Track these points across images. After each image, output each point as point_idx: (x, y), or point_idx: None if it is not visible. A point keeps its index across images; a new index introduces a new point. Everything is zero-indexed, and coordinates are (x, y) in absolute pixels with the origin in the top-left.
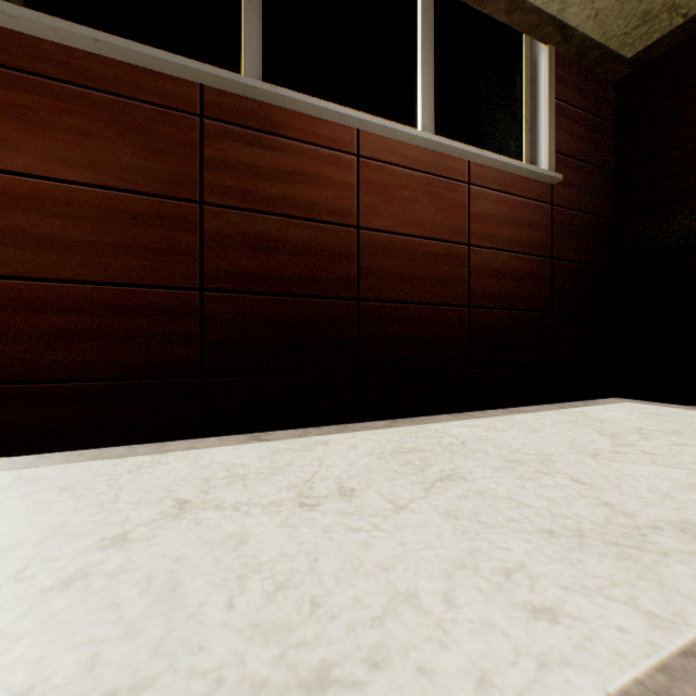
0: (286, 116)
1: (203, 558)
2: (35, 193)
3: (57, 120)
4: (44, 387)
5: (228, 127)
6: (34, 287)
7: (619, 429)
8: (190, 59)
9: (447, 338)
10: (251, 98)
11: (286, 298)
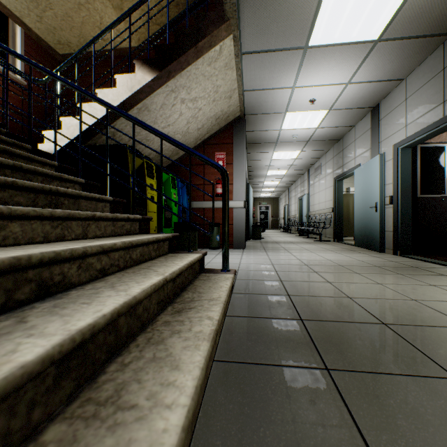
0: None
1: None
2: None
3: None
4: None
5: None
6: None
7: None
8: None
9: None
10: None
11: None
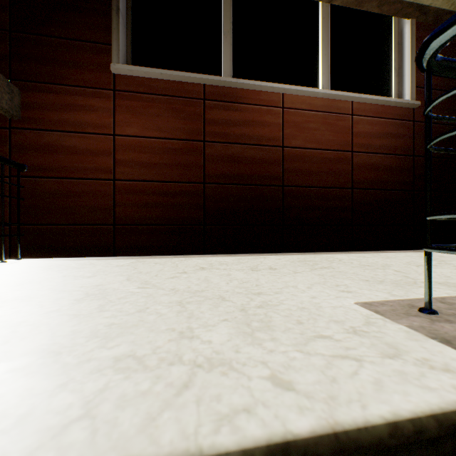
0: (244, 93)
1: (215, 277)
2: (138, 143)
3: (146, 111)
4: (141, 227)
5: (216, 103)
6: (137, 184)
7: (450, 259)
8: (198, 72)
9: (337, 207)
10: (227, 86)
11: (244, 186)
